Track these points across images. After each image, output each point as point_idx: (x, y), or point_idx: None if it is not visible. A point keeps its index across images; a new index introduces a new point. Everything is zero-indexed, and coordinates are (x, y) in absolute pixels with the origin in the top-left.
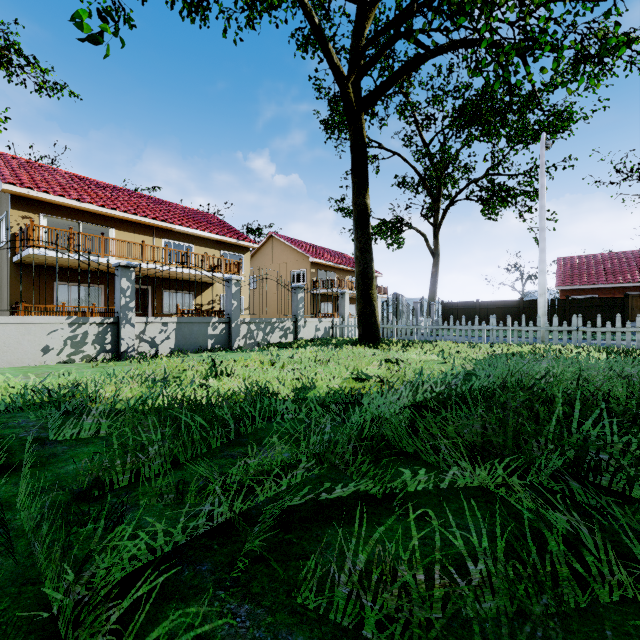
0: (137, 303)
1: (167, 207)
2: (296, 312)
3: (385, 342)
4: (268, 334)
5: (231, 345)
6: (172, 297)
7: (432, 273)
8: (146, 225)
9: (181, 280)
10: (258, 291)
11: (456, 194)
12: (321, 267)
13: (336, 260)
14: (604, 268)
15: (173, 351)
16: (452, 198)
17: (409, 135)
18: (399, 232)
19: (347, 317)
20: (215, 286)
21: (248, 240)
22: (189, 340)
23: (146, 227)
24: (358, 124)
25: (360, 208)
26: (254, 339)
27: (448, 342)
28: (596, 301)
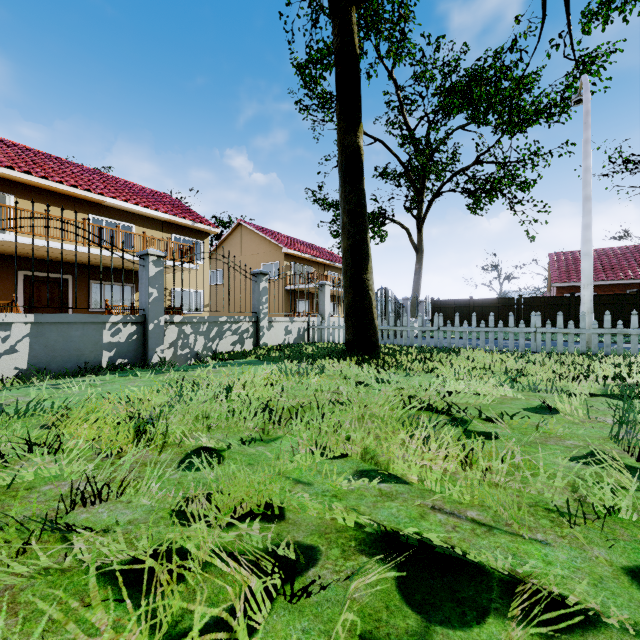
0: (50, 297)
1: (102, 178)
2: (257, 308)
3: (386, 352)
4: (213, 340)
5: (147, 359)
6: (103, 290)
7: (416, 270)
8: (64, 195)
9: (116, 269)
10: (225, 287)
11: (442, 184)
12: (296, 260)
13: (313, 253)
14: (601, 264)
15: (24, 374)
16: (438, 189)
17: (392, 121)
18: (381, 225)
19: (328, 315)
20: (164, 278)
21: (207, 223)
22: (61, 353)
23: (64, 197)
24: (347, 16)
25: (349, 151)
26: (190, 348)
27: (477, 351)
28: (604, 298)
